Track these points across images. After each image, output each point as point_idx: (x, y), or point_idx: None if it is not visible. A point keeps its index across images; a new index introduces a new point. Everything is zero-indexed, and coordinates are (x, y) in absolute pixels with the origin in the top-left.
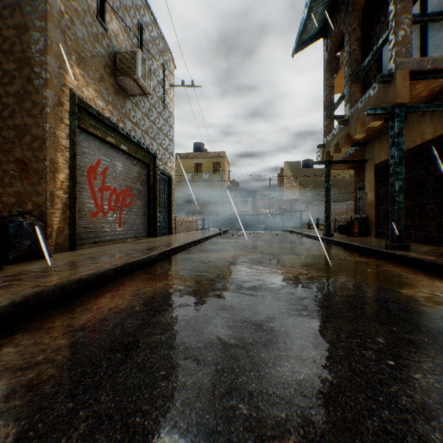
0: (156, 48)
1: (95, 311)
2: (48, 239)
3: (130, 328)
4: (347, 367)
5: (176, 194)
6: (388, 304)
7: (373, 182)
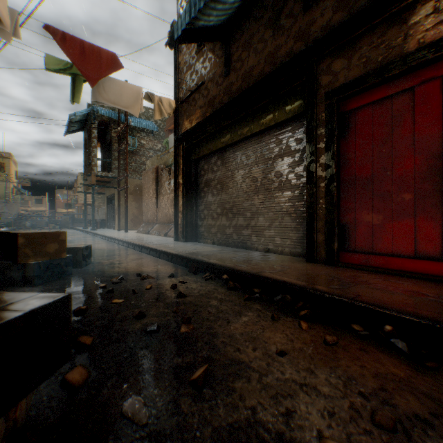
0: None
1: None
2: None
3: None
4: None
5: None
6: None
7: (107, 204)
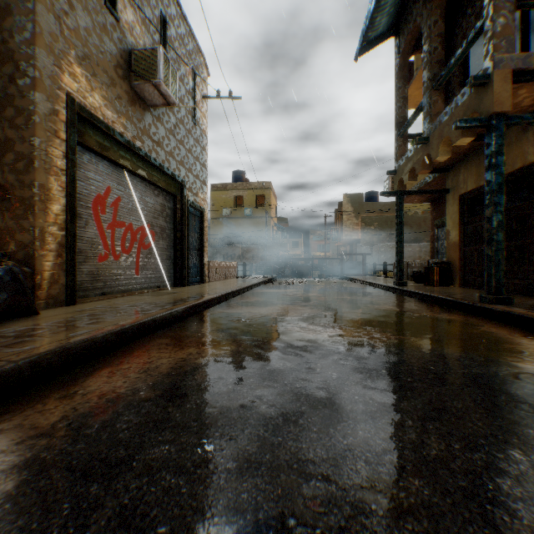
0: (184, 49)
1: (79, 399)
2: (37, 290)
3: (125, 431)
4: (480, 516)
5: (212, 233)
6: (507, 386)
7: (457, 217)
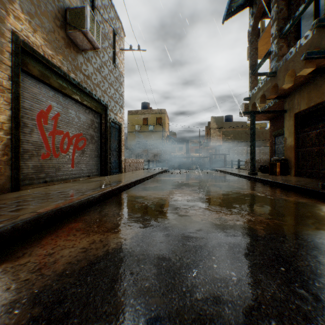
0: (107, 15)
1: None
2: None
3: None
4: None
5: (128, 141)
6: None
7: (292, 128)
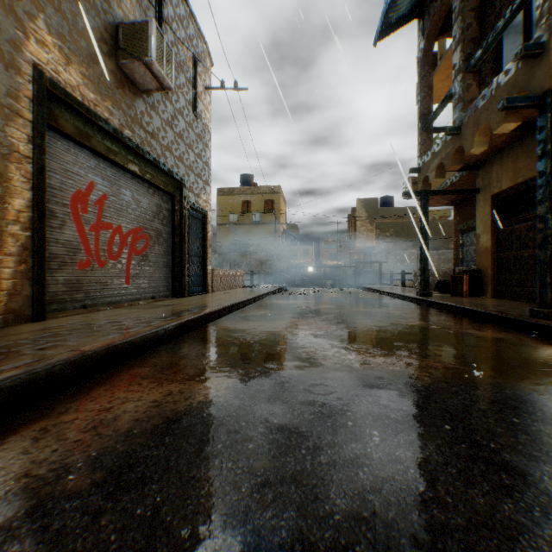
0: (183, 32)
1: None
2: None
3: None
4: None
5: (218, 240)
6: None
7: (489, 220)
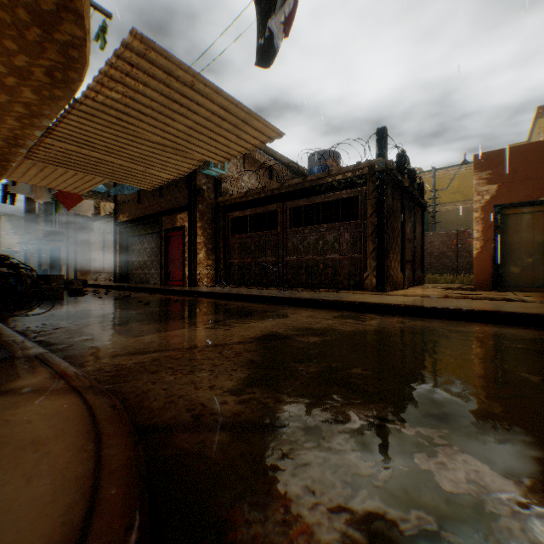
0: None
1: None
2: None
3: None
4: None
5: None
6: None
7: (51, 255)
